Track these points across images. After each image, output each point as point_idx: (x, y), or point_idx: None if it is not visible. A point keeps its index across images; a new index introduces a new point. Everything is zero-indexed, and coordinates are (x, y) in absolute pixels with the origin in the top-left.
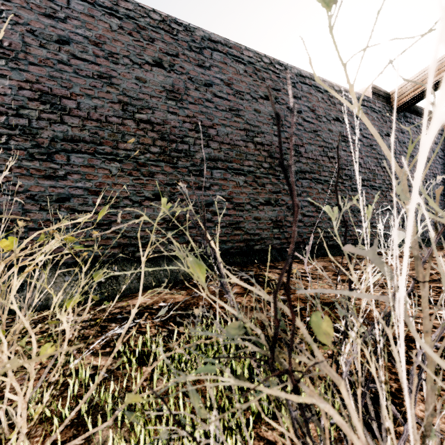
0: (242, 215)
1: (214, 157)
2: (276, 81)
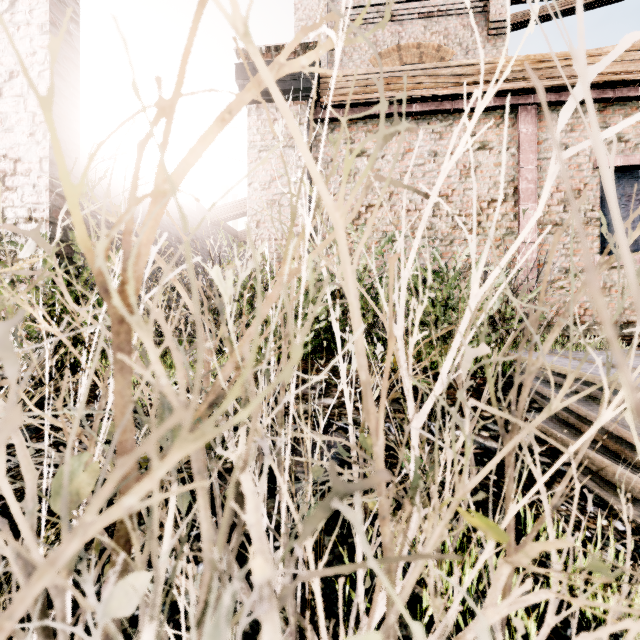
0: None
1: None
2: None
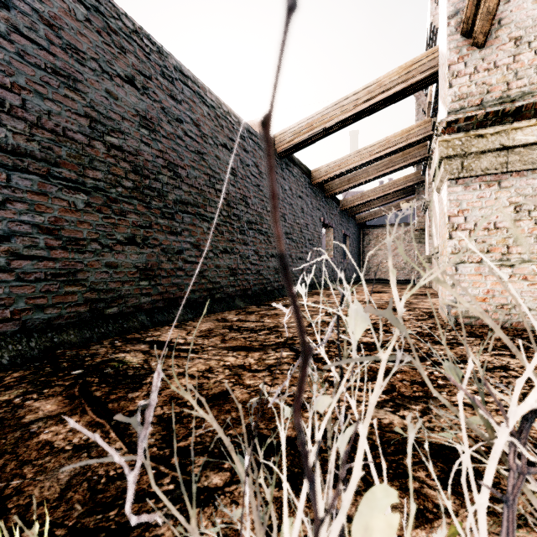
0: (81, 260)
1: (15, 148)
2: (145, 63)
